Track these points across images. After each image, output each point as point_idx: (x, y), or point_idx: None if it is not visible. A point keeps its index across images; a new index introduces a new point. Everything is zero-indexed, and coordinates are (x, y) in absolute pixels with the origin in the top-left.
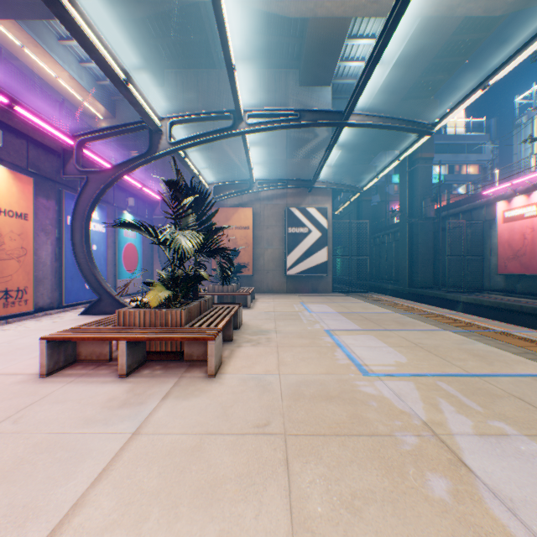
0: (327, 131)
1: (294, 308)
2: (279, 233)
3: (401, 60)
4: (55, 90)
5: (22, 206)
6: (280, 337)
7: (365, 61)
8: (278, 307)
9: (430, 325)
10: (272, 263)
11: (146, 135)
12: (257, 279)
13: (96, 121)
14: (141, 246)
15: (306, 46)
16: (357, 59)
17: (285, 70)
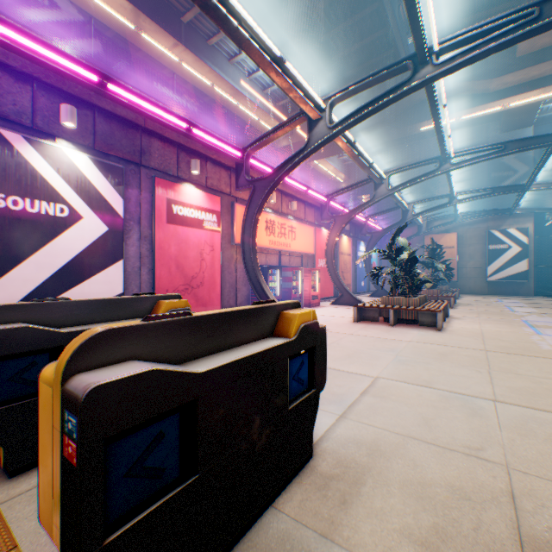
0: (528, 163)
1: (489, 300)
2: (479, 249)
3: None
4: (317, 171)
5: (349, 251)
6: (477, 306)
7: None
8: (477, 299)
9: None
10: (472, 272)
11: (368, 186)
12: (459, 284)
13: (338, 184)
14: (376, 262)
15: (503, 116)
16: None
17: (485, 125)
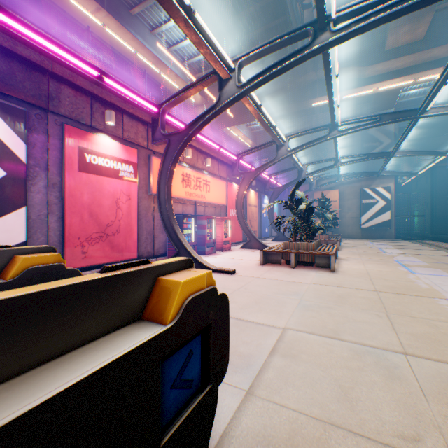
0: (390, 137)
1: (364, 243)
2: (355, 203)
3: (447, 87)
4: (229, 137)
5: (256, 203)
6: (357, 248)
7: (420, 88)
8: (355, 242)
9: (433, 249)
10: (350, 221)
11: (270, 151)
12: (340, 230)
13: (246, 148)
14: (277, 213)
15: (373, 98)
16: (414, 88)
17: (359, 105)
